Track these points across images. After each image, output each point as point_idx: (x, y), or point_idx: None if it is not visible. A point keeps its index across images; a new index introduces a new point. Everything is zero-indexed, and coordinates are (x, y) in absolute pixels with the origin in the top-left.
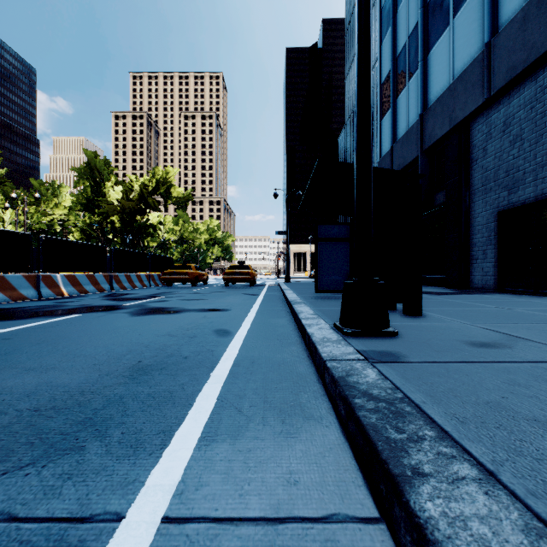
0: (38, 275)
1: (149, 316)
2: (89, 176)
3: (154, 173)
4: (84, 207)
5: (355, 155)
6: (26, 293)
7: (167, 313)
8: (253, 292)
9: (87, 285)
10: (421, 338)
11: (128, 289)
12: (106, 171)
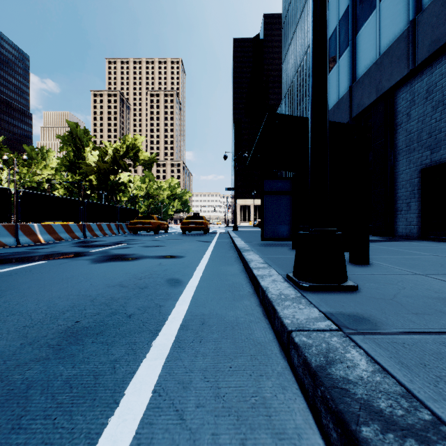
0: (16, 225)
1: (107, 263)
2: (71, 143)
3: (124, 139)
4: (67, 168)
5: (311, 101)
6: (5, 241)
7: (126, 260)
8: (206, 239)
9: (62, 233)
10: (386, 294)
11: (99, 236)
12: (85, 138)
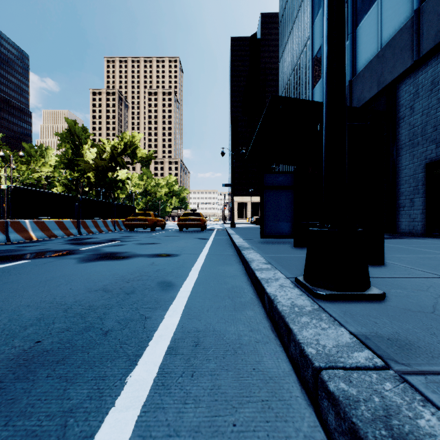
0: (6, 221)
1: (95, 263)
2: (70, 140)
3: (122, 137)
4: (65, 165)
5: (325, 74)
6: None
7: (117, 259)
8: (203, 236)
9: (56, 230)
10: (422, 305)
11: (95, 233)
12: (83, 136)
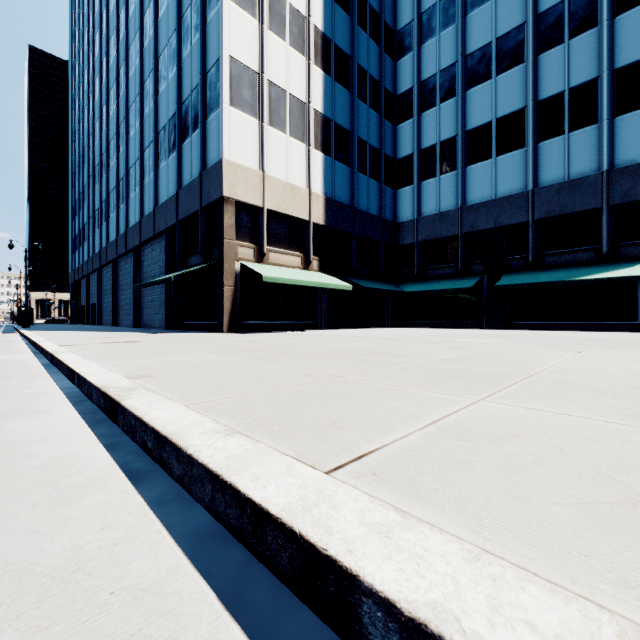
0: None
1: None
2: None
3: None
4: None
5: (20, 309)
6: None
7: None
8: None
9: None
10: None
11: None
12: None
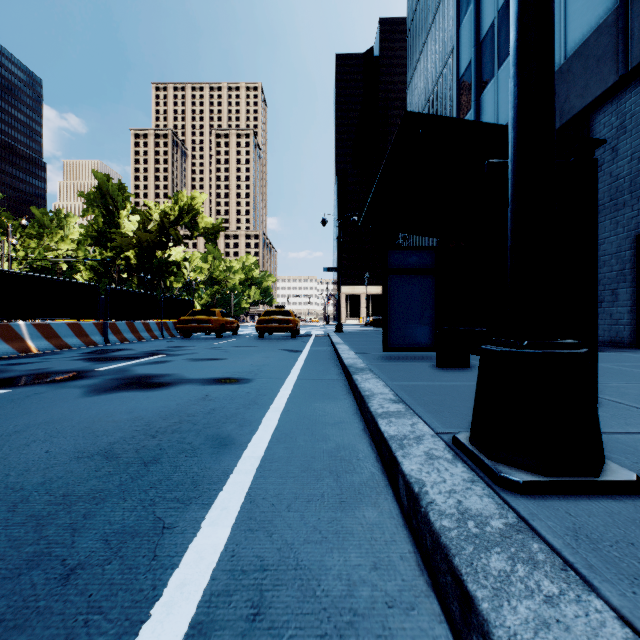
0: None
1: (112, 396)
2: (100, 203)
3: (176, 198)
4: (94, 240)
5: (514, 52)
6: None
7: (149, 387)
8: (294, 347)
9: (69, 338)
10: None
11: (130, 341)
12: (120, 197)
